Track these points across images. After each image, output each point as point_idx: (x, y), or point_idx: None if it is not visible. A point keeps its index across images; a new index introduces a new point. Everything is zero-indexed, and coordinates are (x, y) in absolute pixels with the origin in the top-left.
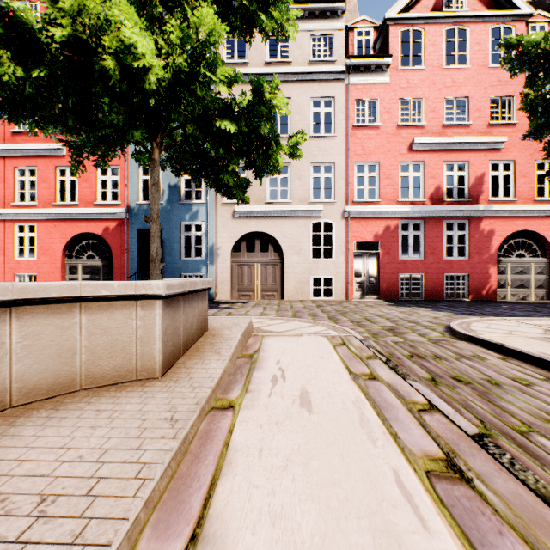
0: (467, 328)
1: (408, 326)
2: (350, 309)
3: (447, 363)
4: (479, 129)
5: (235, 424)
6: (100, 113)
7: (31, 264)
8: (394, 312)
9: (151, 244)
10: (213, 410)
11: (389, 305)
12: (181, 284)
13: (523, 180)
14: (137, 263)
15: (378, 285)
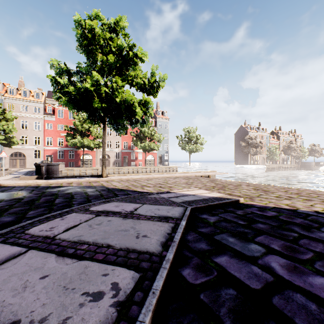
0: None
1: None
2: None
3: None
4: None
5: None
6: None
7: None
8: None
9: None
10: None
11: None
12: None
13: None
14: None
15: None
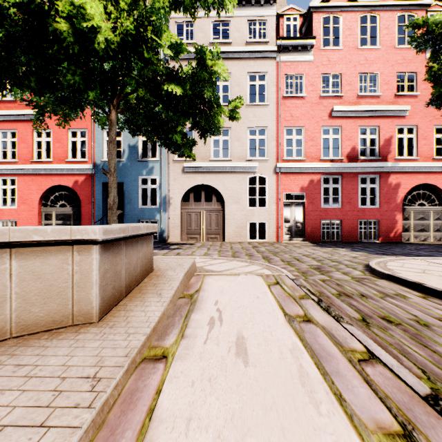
0: (384, 267)
1: (332, 265)
2: (281, 250)
3: (373, 301)
4: (388, 99)
5: (164, 382)
6: (61, 77)
7: (12, 211)
8: (318, 252)
9: (109, 194)
10: (144, 361)
11: (313, 246)
12: (122, 229)
13: (424, 141)
14: (101, 211)
15: (304, 229)
